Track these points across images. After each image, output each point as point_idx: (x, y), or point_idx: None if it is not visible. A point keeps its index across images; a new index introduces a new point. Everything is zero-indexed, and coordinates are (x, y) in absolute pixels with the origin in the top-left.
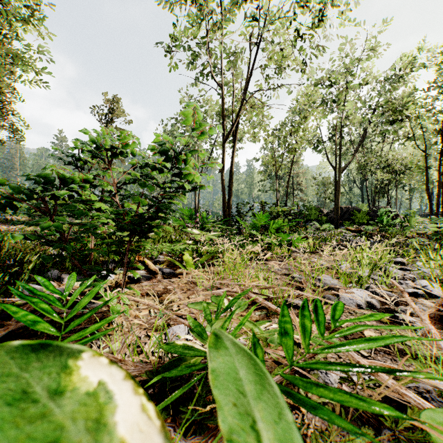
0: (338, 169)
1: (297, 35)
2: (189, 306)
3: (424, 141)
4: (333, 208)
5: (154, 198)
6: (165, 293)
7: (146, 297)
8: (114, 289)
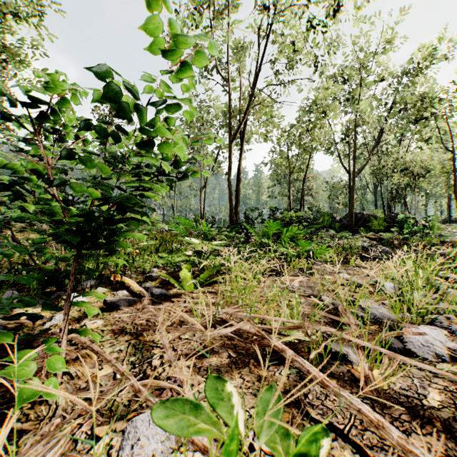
0: (353, 173)
1: (311, 25)
2: (153, 415)
3: (451, 140)
4: (347, 214)
5: (125, 191)
6: (148, 329)
7: (118, 338)
8: (51, 338)
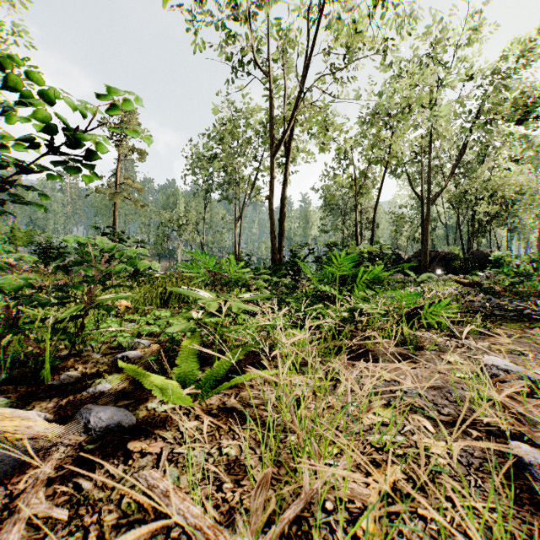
0: (427, 200)
1: None
2: None
3: None
4: (417, 252)
5: None
6: None
7: None
8: None
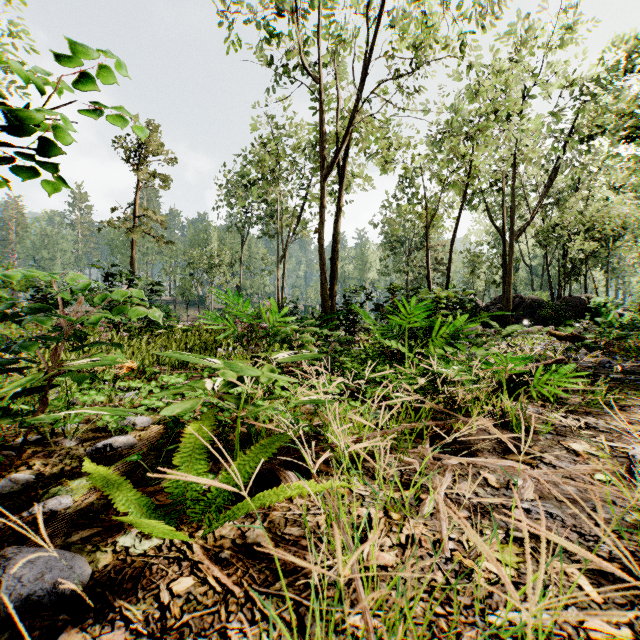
0: (510, 235)
1: None
2: None
3: None
4: (497, 299)
5: None
6: None
7: None
8: None
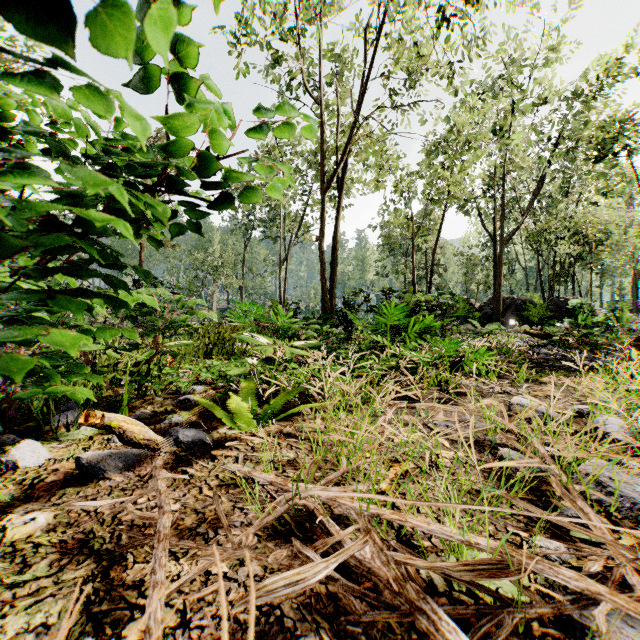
0: (500, 240)
1: (443, 18)
2: None
3: None
4: (490, 300)
5: (45, 215)
6: (139, 543)
7: (65, 570)
8: None
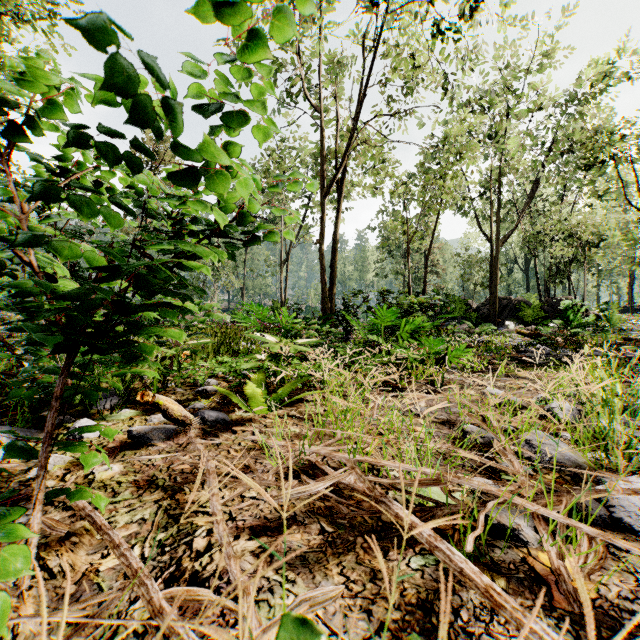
0: (496, 241)
1: (438, 30)
2: None
3: (639, 193)
4: (487, 300)
5: (149, 258)
6: (191, 481)
7: (143, 495)
8: (15, 509)
